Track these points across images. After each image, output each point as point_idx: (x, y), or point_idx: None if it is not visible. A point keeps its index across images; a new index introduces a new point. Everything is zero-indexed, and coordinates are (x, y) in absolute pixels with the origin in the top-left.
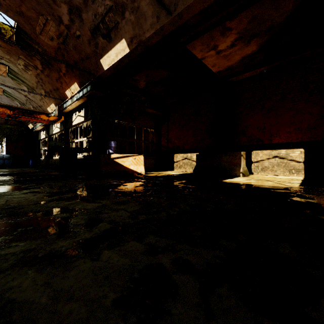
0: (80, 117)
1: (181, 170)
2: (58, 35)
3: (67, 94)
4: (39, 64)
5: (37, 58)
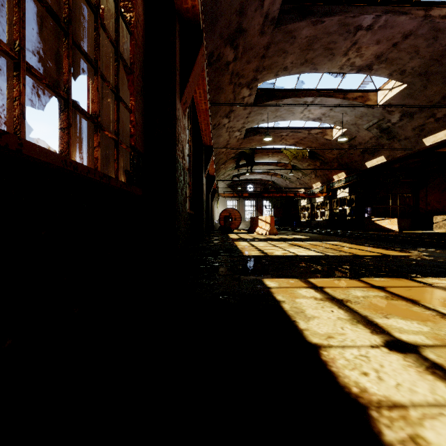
0: (344, 193)
1: (441, 231)
2: (338, 153)
3: (333, 178)
4: (318, 164)
5: (319, 161)
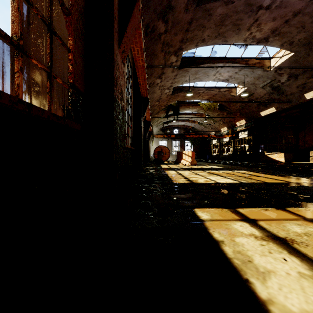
0: (244, 135)
1: None
2: (240, 106)
3: (236, 124)
4: (225, 113)
5: (226, 112)
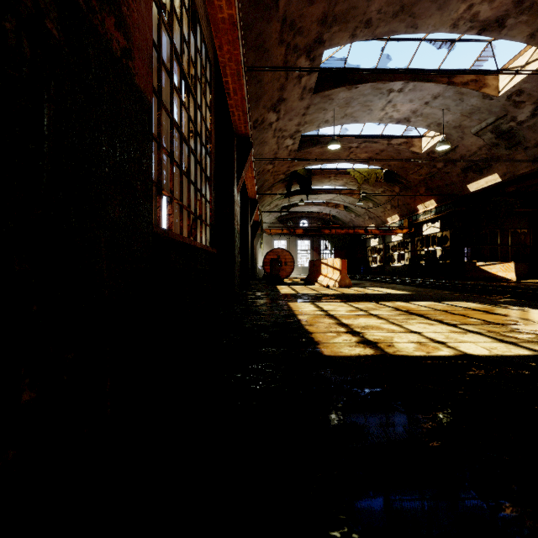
0: (434, 228)
1: None
2: (427, 173)
3: (418, 208)
4: (397, 189)
5: (398, 186)
